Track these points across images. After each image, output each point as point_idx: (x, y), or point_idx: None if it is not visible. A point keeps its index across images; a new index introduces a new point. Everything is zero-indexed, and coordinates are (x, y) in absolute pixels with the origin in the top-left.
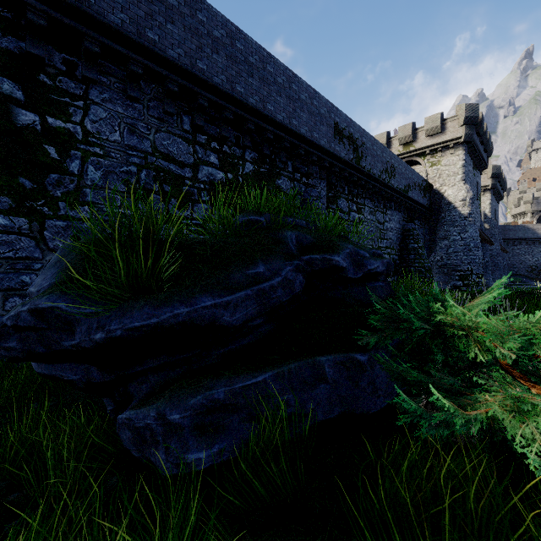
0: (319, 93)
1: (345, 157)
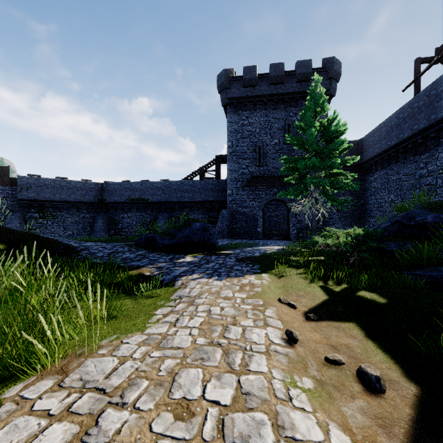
0: None
1: None
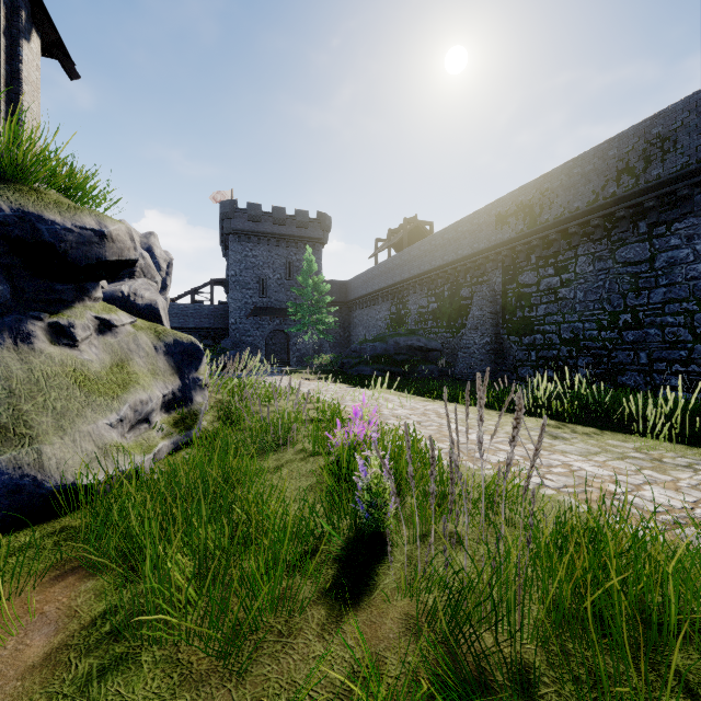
0: (479, 210)
1: (510, 236)
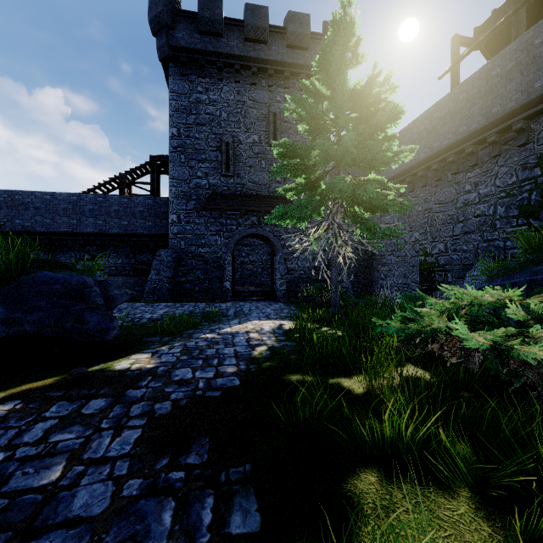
0: None
1: None
